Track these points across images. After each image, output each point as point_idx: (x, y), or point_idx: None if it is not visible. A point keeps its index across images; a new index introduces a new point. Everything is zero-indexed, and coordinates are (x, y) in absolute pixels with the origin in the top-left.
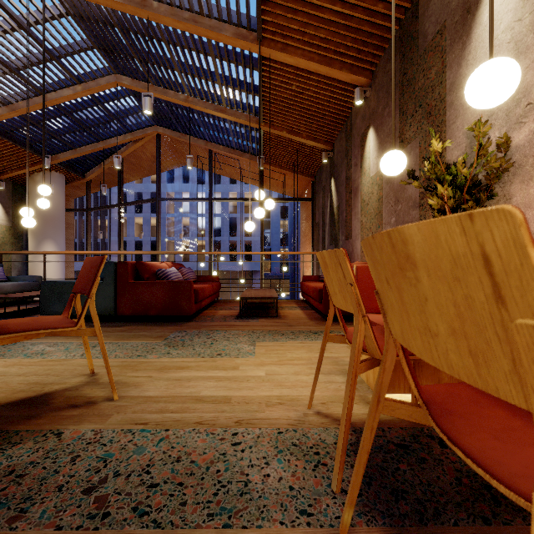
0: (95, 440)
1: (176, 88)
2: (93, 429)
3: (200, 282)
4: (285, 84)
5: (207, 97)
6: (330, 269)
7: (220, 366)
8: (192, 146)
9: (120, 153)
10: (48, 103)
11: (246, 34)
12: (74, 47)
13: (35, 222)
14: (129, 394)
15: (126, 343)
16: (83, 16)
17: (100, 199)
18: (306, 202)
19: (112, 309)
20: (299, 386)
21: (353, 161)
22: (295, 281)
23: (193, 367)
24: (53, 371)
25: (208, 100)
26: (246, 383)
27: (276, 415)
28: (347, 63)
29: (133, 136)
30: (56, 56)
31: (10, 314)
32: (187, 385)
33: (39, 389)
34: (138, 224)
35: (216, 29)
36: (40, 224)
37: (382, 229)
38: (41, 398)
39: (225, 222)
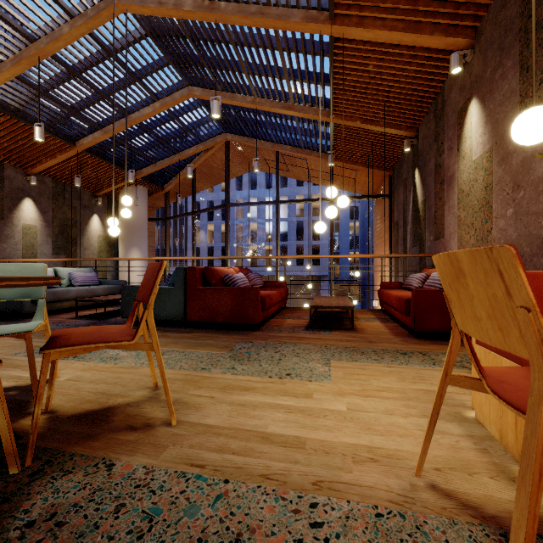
0: (145, 482)
1: (243, 92)
2: (145, 464)
3: (267, 288)
4: (360, 66)
5: (274, 95)
6: (471, 280)
7: (290, 391)
8: (259, 150)
9: (193, 164)
10: (133, 122)
11: (316, 16)
12: (153, 66)
13: (119, 230)
14: (189, 419)
15: (192, 352)
16: (159, 34)
17: (177, 209)
18: (382, 199)
19: (181, 315)
20: (395, 434)
21: (446, 144)
22: (367, 287)
23: (260, 389)
24: (121, 380)
25: (275, 99)
26: (323, 420)
27: (369, 480)
28: (440, 25)
29: (204, 146)
30: (138, 77)
31: (99, 315)
32: (252, 413)
33: (104, 400)
34: (210, 231)
35: (284, 17)
36: (128, 233)
37: (491, 225)
38: (103, 413)
39: (292, 226)
